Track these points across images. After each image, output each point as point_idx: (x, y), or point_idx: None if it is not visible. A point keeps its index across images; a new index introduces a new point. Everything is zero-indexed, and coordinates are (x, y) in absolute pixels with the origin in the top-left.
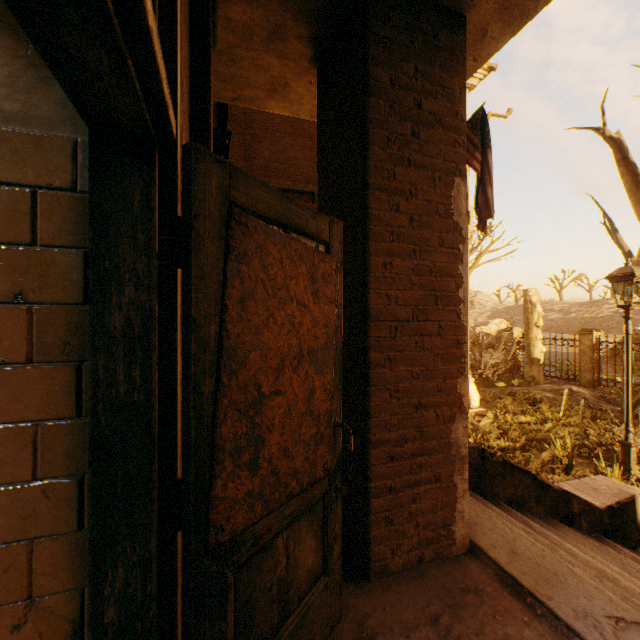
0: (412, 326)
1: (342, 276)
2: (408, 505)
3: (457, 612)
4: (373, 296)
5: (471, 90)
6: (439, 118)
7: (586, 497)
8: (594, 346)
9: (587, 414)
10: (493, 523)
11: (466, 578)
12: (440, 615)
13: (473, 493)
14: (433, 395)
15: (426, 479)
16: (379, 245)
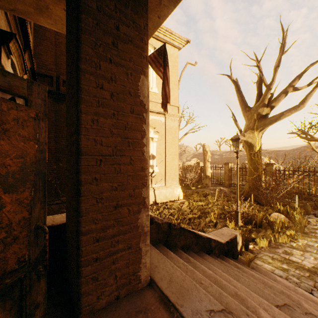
0: (113, 159)
1: (47, 123)
2: (109, 266)
3: None
4: (84, 140)
5: (179, 50)
6: (131, 39)
7: (218, 238)
8: (229, 169)
9: (225, 199)
10: (165, 264)
11: (142, 303)
12: None
13: (163, 247)
14: (127, 199)
15: (122, 249)
16: (89, 108)
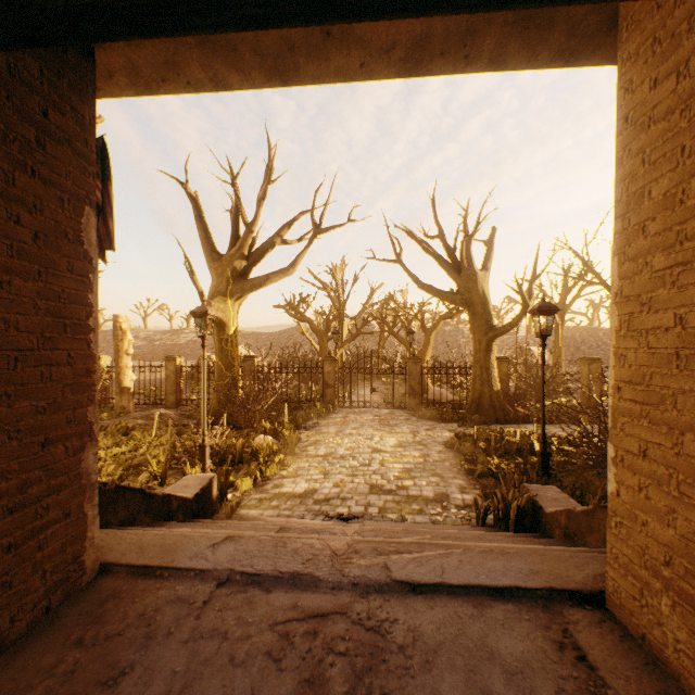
0: (39, 356)
1: None
2: (34, 556)
3: (102, 621)
4: None
5: None
6: (70, 138)
7: (182, 495)
8: (178, 371)
9: (175, 431)
10: (120, 538)
11: (104, 593)
12: (85, 635)
13: None
14: (63, 428)
15: (56, 519)
16: None
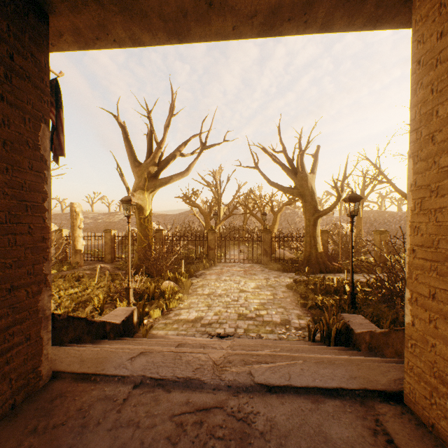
0: (6, 227)
1: None
2: (3, 369)
3: (51, 414)
4: None
5: None
6: (30, 76)
7: (113, 321)
8: (113, 239)
9: (110, 278)
10: (68, 353)
11: (54, 393)
12: (38, 425)
13: None
14: (25, 278)
15: (19, 342)
16: None
